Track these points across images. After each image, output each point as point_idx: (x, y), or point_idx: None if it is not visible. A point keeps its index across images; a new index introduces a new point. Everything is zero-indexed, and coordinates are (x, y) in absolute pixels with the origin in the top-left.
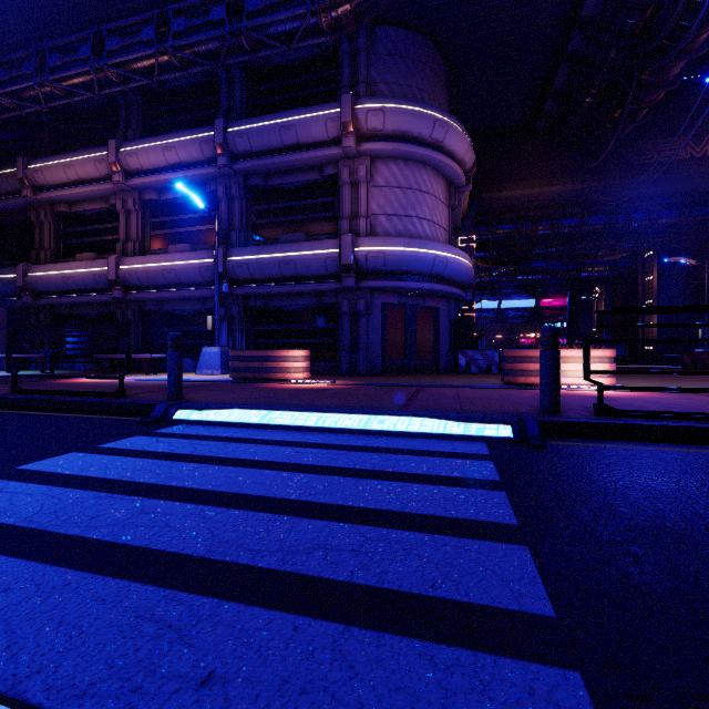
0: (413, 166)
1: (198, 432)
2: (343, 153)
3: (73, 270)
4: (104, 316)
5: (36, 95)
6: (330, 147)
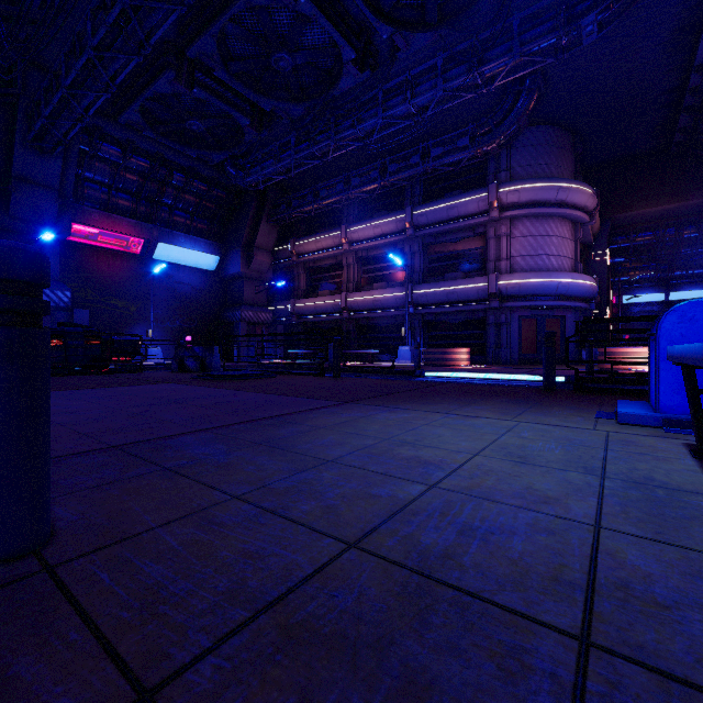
0: (542, 220)
1: (440, 378)
2: (490, 220)
3: (320, 302)
4: (333, 328)
5: (310, 210)
6: (481, 217)
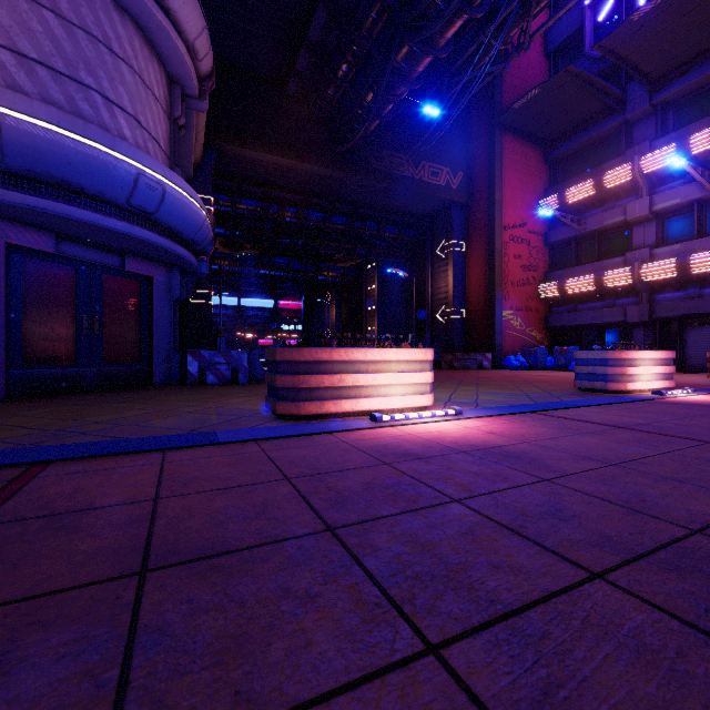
0: None
1: None
2: None
3: None
4: None
5: None
6: None
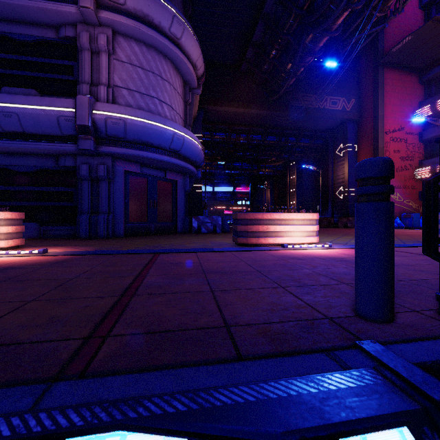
0: (155, 53)
1: None
2: (81, 14)
3: None
4: None
5: None
6: (65, 3)
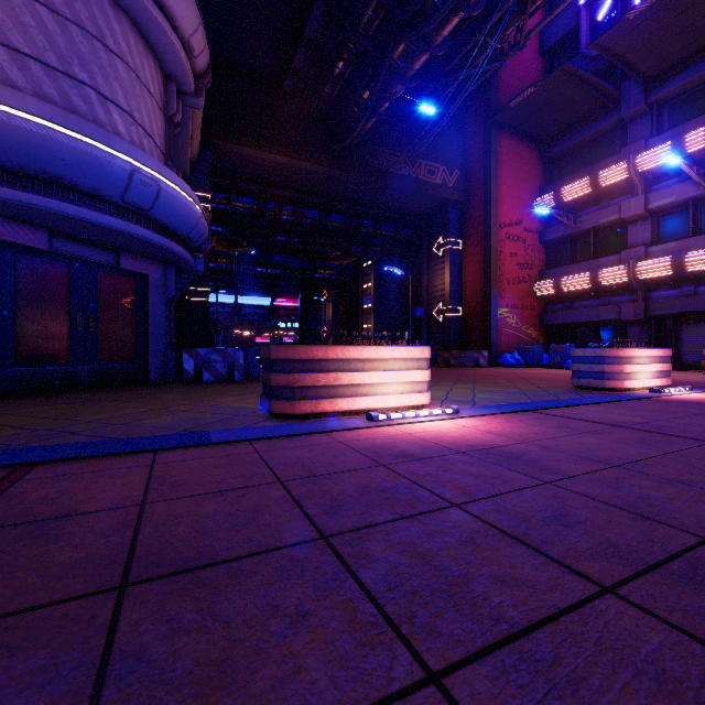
0: None
1: None
2: None
3: None
4: None
5: None
6: None
